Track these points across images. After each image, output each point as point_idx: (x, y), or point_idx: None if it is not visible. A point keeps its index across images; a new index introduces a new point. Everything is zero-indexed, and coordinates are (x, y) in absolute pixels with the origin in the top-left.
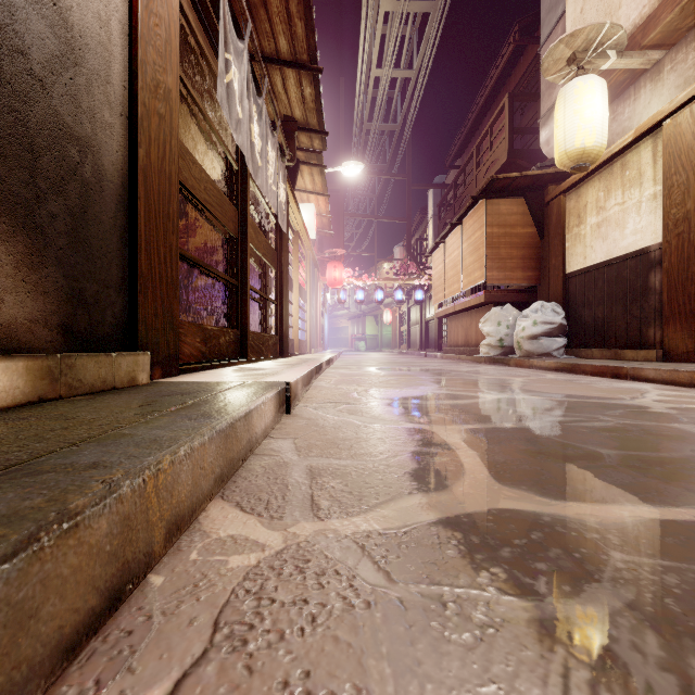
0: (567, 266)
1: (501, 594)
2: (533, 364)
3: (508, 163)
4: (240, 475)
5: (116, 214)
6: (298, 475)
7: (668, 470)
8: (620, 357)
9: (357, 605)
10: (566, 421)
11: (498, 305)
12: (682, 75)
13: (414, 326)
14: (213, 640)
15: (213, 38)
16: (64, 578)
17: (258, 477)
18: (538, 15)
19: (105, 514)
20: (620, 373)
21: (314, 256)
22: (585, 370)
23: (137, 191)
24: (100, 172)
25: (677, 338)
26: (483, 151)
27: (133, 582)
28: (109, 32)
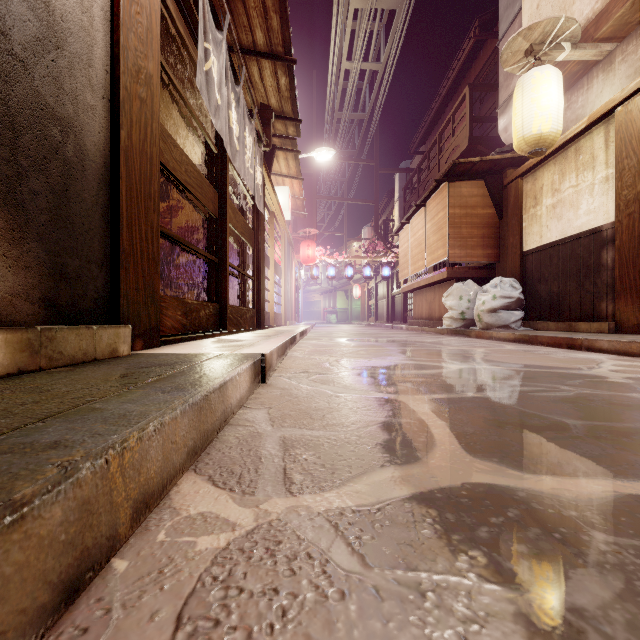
0: (524, 244)
1: (482, 582)
2: (493, 335)
3: (469, 149)
4: (214, 446)
5: (98, 192)
6: (271, 446)
7: (635, 441)
8: (574, 329)
9: (331, 595)
10: (529, 391)
11: (460, 281)
12: (632, 65)
13: (381, 300)
14: (174, 639)
15: (193, 29)
16: (6, 577)
17: (232, 448)
18: (496, 12)
19: (60, 501)
20: (575, 344)
21: (289, 236)
22: (542, 341)
23: (119, 171)
24: (82, 151)
25: (628, 311)
26: (446, 138)
27: (93, 569)
28: (91, 17)
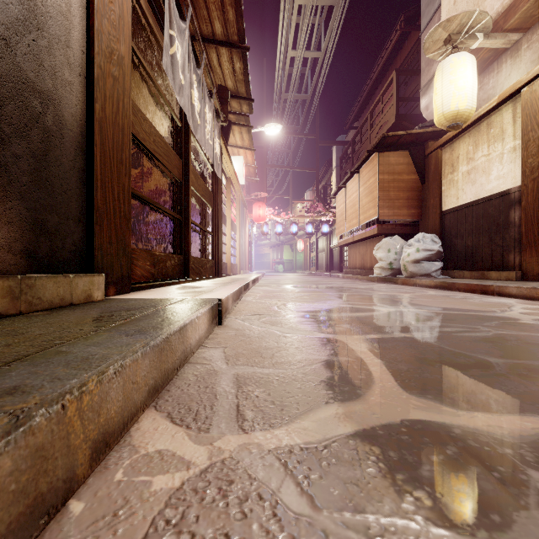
0: (443, 205)
1: (429, 526)
2: (417, 282)
3: (396, 124)
4: (174, 383)
5: (75, 158)
6: (225, 383)
7: None
8: (486, 277)
9: None
10: (453, 332)
11: (388, 236)
12: (536, 52)
13: (321, 253)
14: None
15: (160, 19)
16: None
17: (190, 386)
18: (419, 8)
19: (9, 450)
20: (488, 290)
21: (243, 198)
22: (459, 288)
23: (93, 139)
24: (60, 121)
25: (532, 262)
26: (376, 115)
27: (48, 513)
28: (68, 4)
